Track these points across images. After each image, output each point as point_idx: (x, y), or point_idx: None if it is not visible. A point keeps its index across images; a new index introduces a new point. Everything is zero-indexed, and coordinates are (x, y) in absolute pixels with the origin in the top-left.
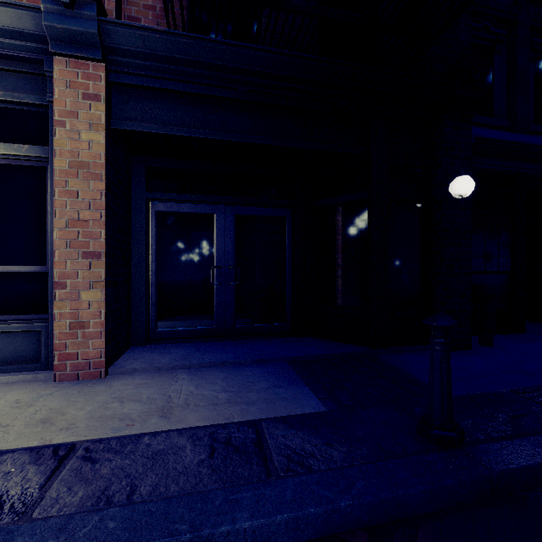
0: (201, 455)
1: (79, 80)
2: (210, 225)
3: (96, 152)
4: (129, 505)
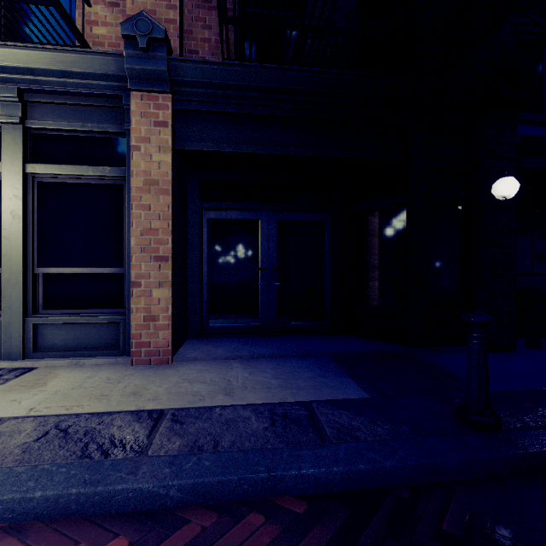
0: (265, 424)
1: (151, 110)
2: (255, 230)
3: (164, 171)
4: (216, 452)
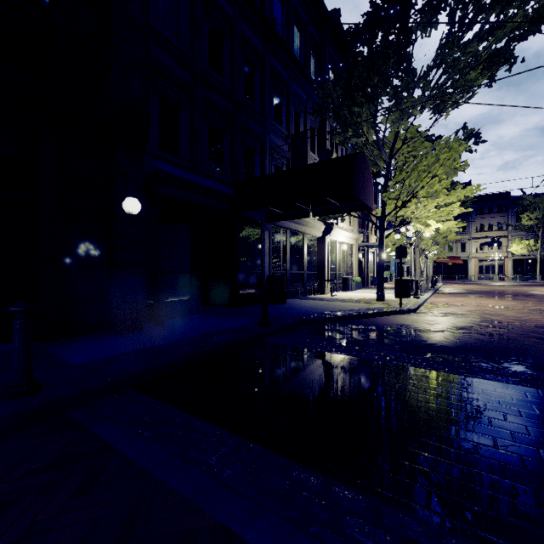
0: None
1: None
2: None
3: None
4: None
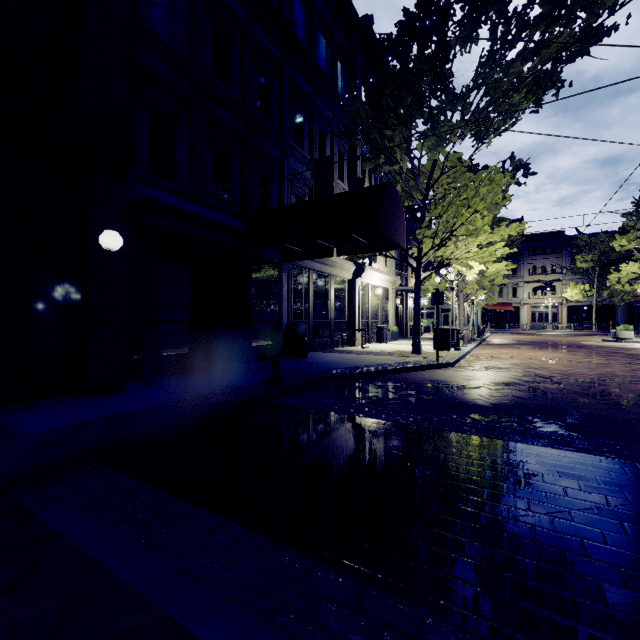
0: None
1: None
2: None
3: None
4: None
